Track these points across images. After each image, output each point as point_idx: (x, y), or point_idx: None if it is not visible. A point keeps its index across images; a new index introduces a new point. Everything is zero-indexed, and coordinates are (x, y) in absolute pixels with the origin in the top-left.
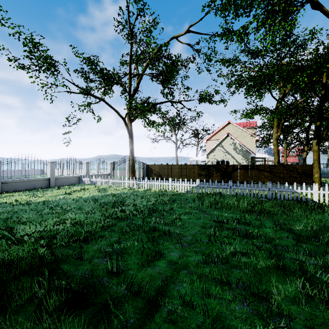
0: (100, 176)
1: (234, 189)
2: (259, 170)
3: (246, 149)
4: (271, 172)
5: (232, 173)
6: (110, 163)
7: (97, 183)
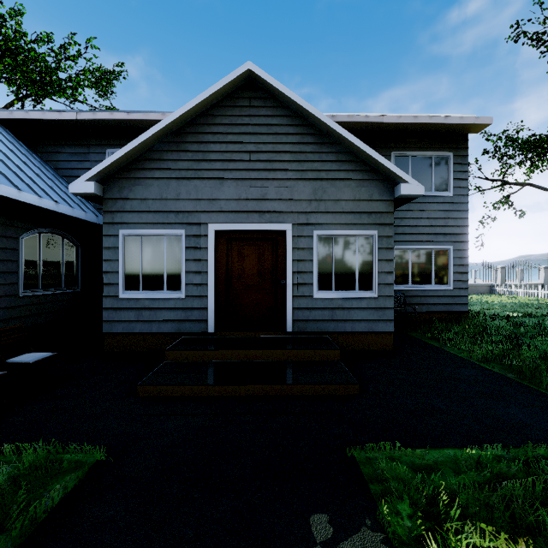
0: (524, 287)
1: None
2: None
3: None
4: None
5: None
6: (544, 267)
7: (518, 294)
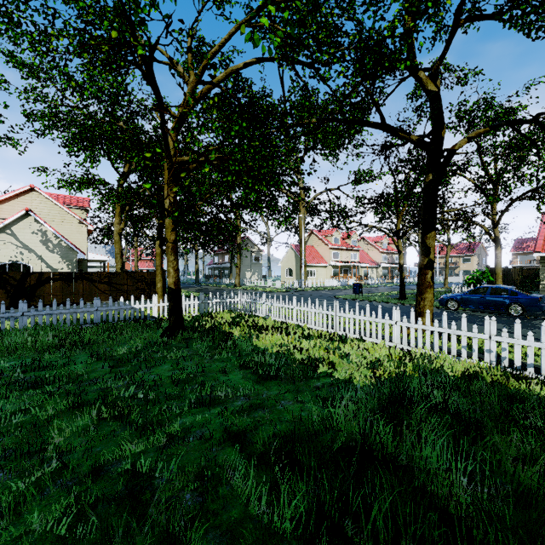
0: None
1: (31, 317)
2: (91, 282)
3: (69, 245)
4: (111, 284)
5: (38, 288)
6: None
7: None
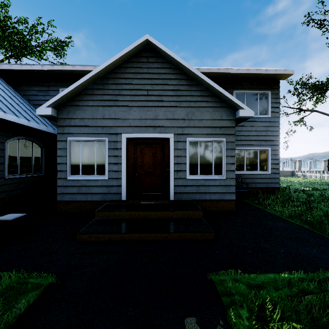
0: (312, 172)
1: None
2: None
3: None
4: None
5: None
6: (324, 160)
7: (309, 176)
